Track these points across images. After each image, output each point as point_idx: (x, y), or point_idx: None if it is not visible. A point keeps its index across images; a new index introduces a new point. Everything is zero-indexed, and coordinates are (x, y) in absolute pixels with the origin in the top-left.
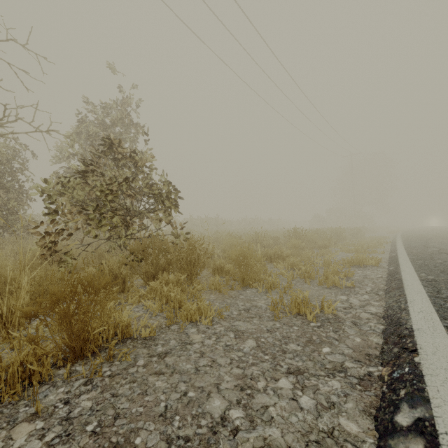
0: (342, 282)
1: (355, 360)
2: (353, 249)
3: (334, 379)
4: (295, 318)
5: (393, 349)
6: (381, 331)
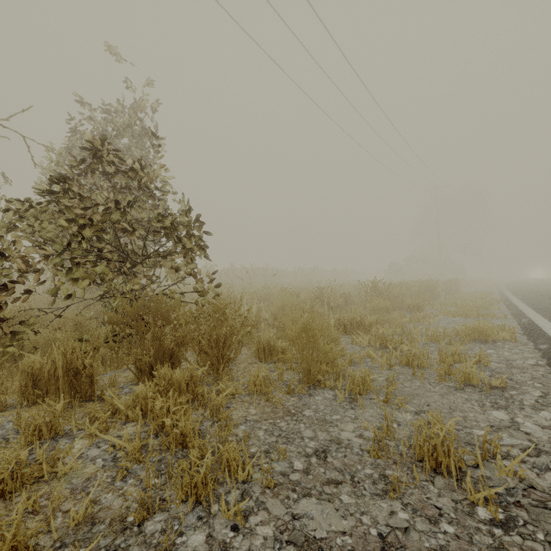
0: (476, 374)
1: None
2: (458, 311)
3: None
4: (431, 484)
5: None
6: None
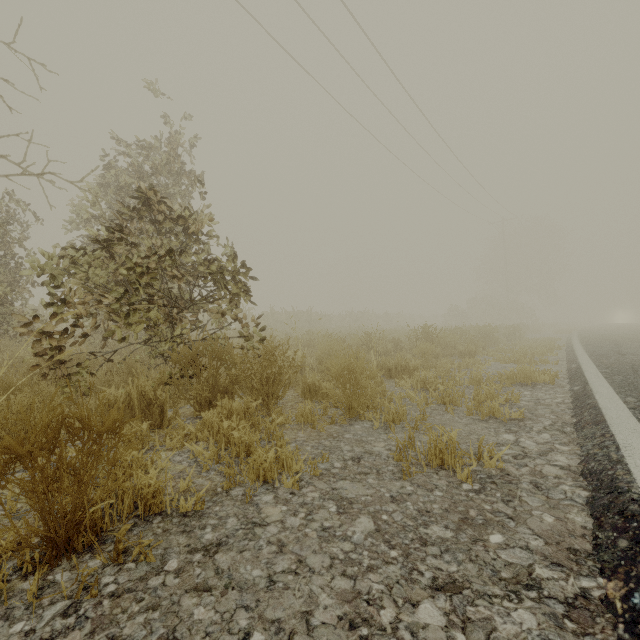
0: (503, 410)
1: (553, 561)
2: (511, 357)
3: (521, 606)
4: (435, 474)
5: (618, 542)
6: (584, 501)
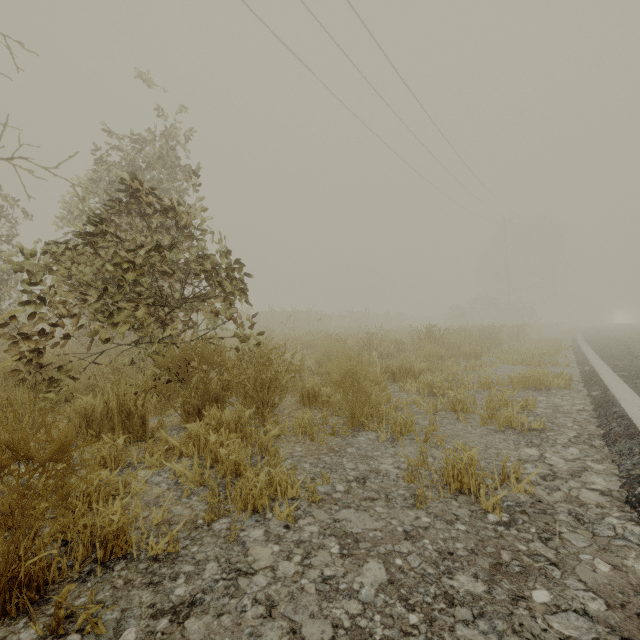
0: (520, 419)
1: (623, 636)
2: (519, 359)
3: None
4: (454, 500)
5: None
6: None
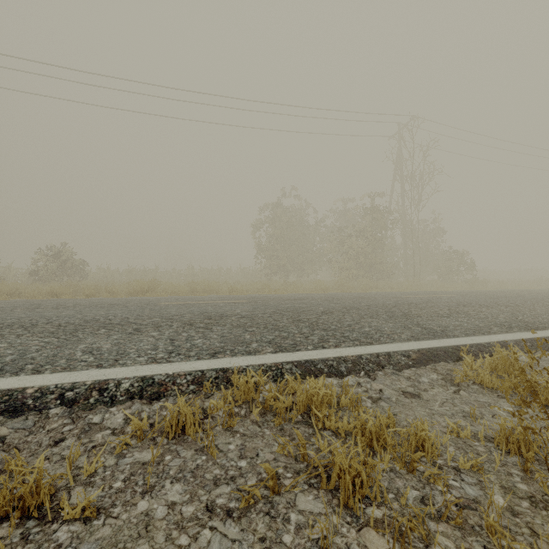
0: None
1: None
2: None
3: None
4: None
5: None
6: None
